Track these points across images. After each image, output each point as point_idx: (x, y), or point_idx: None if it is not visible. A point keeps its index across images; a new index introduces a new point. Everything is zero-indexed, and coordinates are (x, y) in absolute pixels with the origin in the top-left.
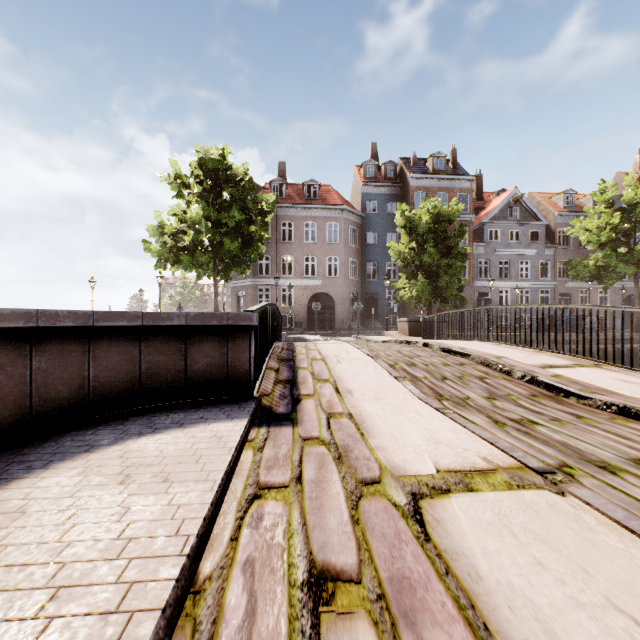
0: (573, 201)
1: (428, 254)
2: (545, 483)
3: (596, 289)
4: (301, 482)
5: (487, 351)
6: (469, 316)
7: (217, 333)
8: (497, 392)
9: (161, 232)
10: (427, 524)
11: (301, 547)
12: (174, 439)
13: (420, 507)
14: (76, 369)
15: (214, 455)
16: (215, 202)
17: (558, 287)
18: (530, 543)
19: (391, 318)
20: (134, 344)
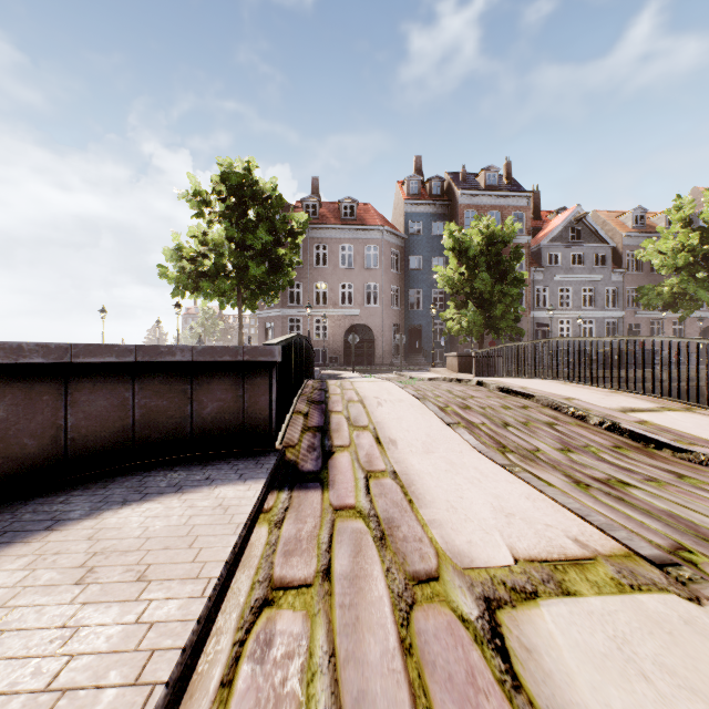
0: (643, 220)
1: (480, 280)
2: (668, 582)
3: (670, 320)
4: (330, 578)
5: (553, 391)
6: (525, 350)
7: (230, 371)
8: (572, 442)
9: (179, 256)
10: (513, 656)
11: (326, 701)
12: (166, 510)
13: (499, 623)
14: (48, 417)
15: (214, 536)
16: (240, 222)
17: (626, 317)
18: (675, 696)
19: (437, 352)
20: (126, 385)
